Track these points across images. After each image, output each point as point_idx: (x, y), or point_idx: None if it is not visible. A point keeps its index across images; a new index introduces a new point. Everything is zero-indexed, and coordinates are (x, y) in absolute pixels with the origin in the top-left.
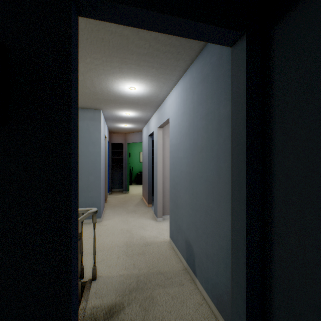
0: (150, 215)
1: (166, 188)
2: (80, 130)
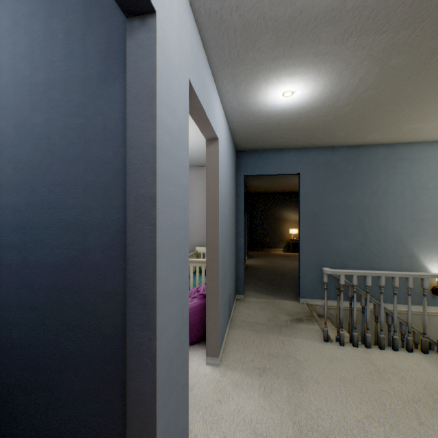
0: None
1: None
2: None
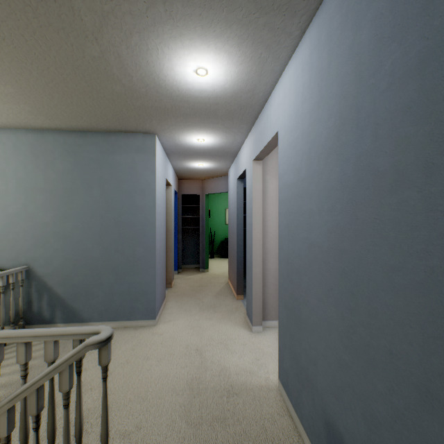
0: (239, 317)
1: (268, 272)
2: (121, 169)
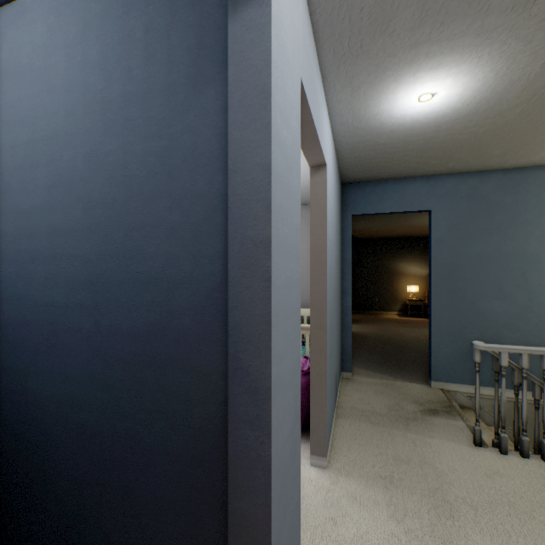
0: None
1: None
2: None
